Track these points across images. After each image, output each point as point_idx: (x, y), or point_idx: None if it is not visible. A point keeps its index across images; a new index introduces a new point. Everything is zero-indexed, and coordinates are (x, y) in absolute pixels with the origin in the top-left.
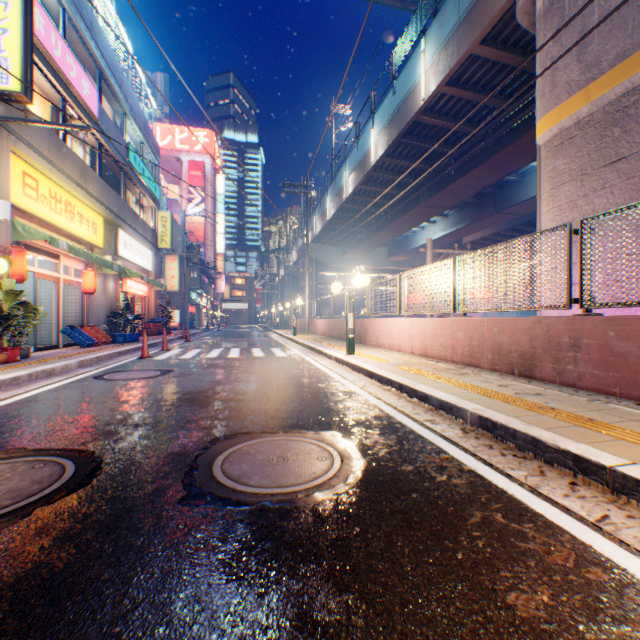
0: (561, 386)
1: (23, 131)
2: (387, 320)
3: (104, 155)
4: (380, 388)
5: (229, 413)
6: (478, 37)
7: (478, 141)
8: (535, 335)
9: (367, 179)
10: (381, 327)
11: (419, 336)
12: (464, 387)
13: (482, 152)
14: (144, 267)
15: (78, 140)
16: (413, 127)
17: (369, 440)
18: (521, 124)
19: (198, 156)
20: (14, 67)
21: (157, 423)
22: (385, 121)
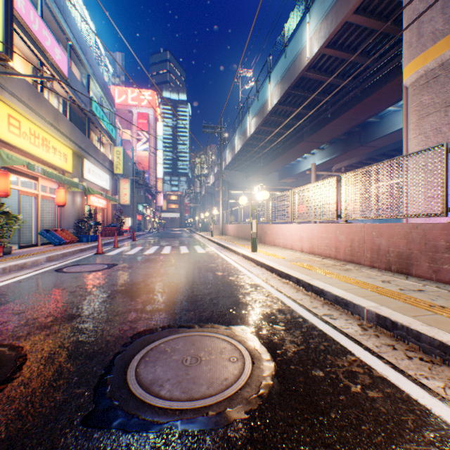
0: (438, 283)
1: (8, 84)
2: (282, 225)
3: (73, 105)
4: (280, 281)
5: (154, 305)
6: (352, 7)
7: (349, 91)
8: (412, 238)
9: (265, 122)
10: (277, 231)
11: (308, 238)
12: (353, 283)
13: (352, 99)
14: (103, 187)
15: (53, 93)
16: (300, 81)
17: (276, 337)
18: (383, 76)
19: (144, 109)
20: None
21: (90, 315)
22: (279, 78)
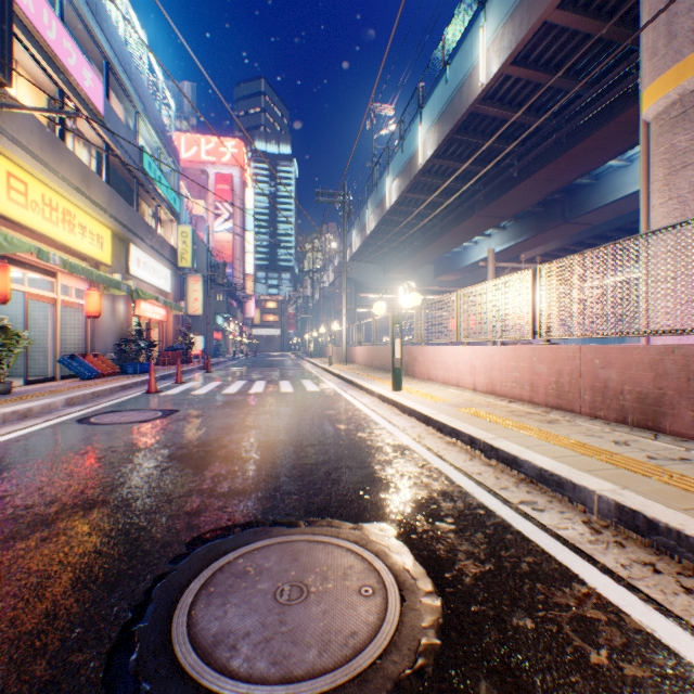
0: None
1: (6, 123)
2: (441, 348)
3: (113, 160)
4: (441, 441)
5: (231, 483)
6: None
7: (547, 135)
8: (664, 370)
9: (413, 185)
10: (433, 356)
11: (484, 368)
12: (566, 445)
13: (552, 148)
14: (161, 288)
15: (81, 141)
16: (469, 120)
17: (442, 545)
18: (603, 110)
19: (226, 168)
20: None
21: (122, 502)
22: (435, 115)
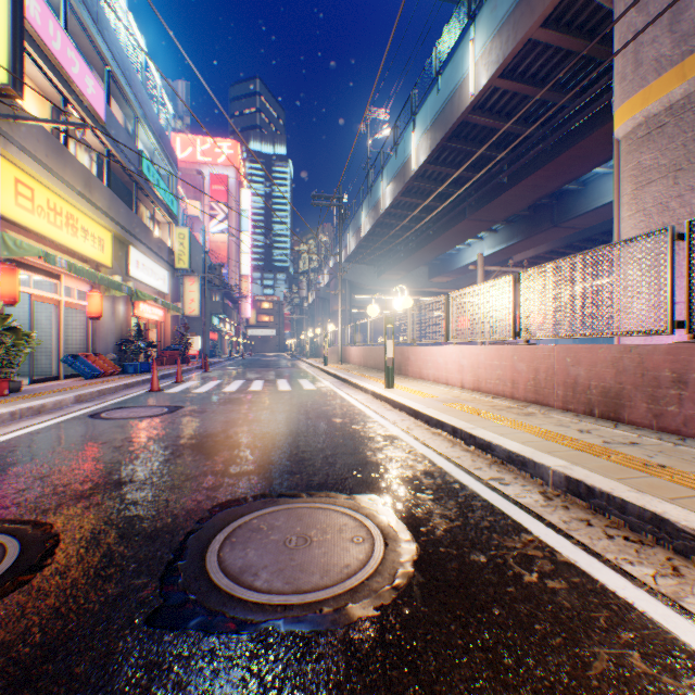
0: (660, 432)
1: (15, 132)
2: (432, 348)
3: (113, 164)
4: (428, 431)
5: (240, 466)
6: (539, 18)
7: (535, 143)
8: (623, 367)
9: (407, 190)
10: (425, 356)
11: (471, 367)
12: (535, 433)
13: (539, 156)
14: (159, 289)
15: (83, 146)
16: (460, 128)
17: (421, 509)
18: (586, 122)
19: (221, 169)
20: (0, 55)
21: (147, 480)
22: (428, 123)
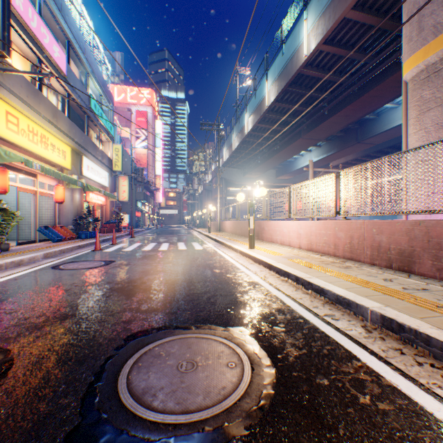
0: (442, 281)
1: (6, 80)
2: (279, 222)
3: (72, 103)
4: (278, 279)
5: (149, 304)
6: (350, 3)
7: (346, 88)
8: (414, 236)
9: (262, 119)
10: (274, 227)
11: (306, 235)
12: (354, 281)
13: (349, 96)
14: (102, 184)
15: (52, 91)
16: (297, 78)
17: (277, 340)
18: (381, 73)
19: (143, 107)
20: None
21: (83, 315)
22: (276, 75)
